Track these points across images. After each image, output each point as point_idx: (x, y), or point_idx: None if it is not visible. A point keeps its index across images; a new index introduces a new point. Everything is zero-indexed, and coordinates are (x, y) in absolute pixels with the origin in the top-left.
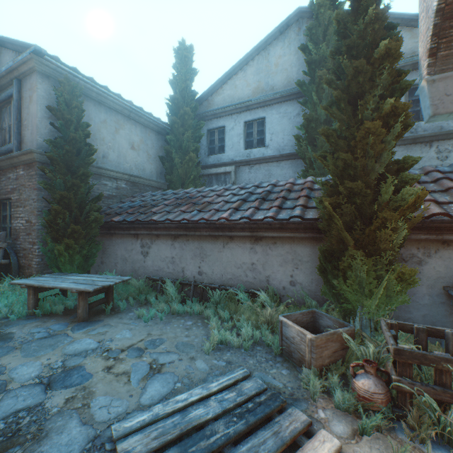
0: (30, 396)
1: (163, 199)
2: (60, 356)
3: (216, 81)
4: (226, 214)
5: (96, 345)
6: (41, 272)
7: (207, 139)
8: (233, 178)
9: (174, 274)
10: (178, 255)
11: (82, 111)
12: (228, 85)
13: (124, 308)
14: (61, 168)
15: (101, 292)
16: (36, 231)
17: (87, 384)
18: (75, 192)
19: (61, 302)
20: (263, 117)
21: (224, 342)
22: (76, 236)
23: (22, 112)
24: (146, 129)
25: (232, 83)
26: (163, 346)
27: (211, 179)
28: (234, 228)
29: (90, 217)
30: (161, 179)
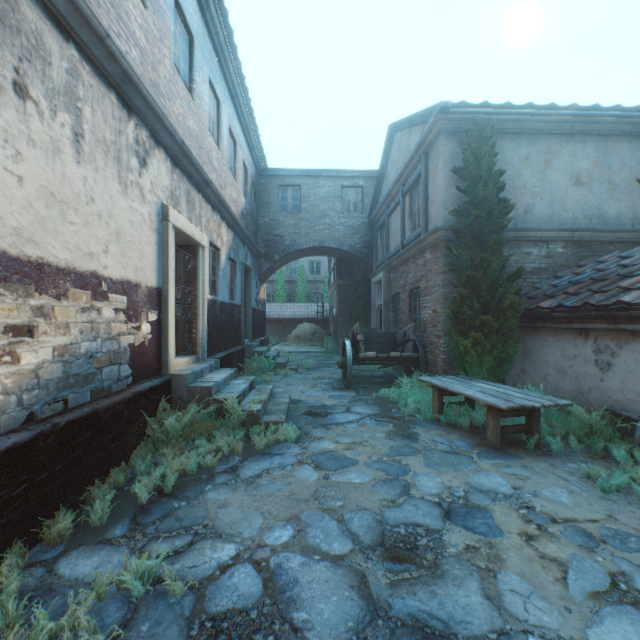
0: (427, 514)
1: None
2: (461, 483)
3: None
4: None
5: (509, 490)
6: (445, 372)
7: None
8: None
9: None
10: None
11: (492, 157)
12: None
13: (557, 450)
14: (466, 242)
15: (518, 414)
16: (440, 323)
17: (493, 541)
18: (483, 271)
19: (466, 414)
20: None
21: None
22: (485, 329)
23: (428, 189)
24: (606, 139)
25: None
26: None
27: None
28: None
29: (503, 303)
30: None
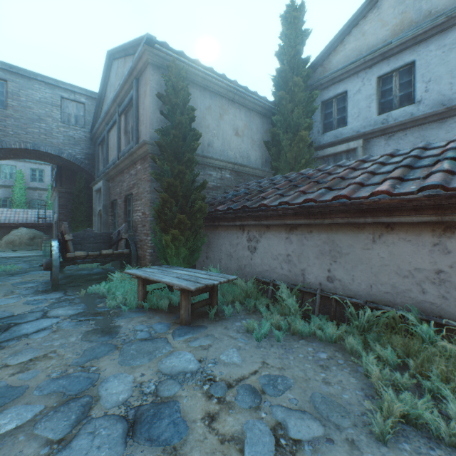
0: (106, 442)
1: (272, 185)
2: (155, 373)
3: (334, 37)
4: (384, 186)
5: (196, 365)
6: (153, 264)
7: (320, 113)
8: (359, 156)
9: (289, 278)
10: (295, 253)
11: (187, 95)
12: (351, 37)
13: (229, 314)
14: (168, 156)
15: (204, 292)
16: (149, 223)
17: (179, 445)
18: (180, 180)
19: (167, 297)
20: (411, 61)
21: (412, 421)
22: (182, 226)
23: (139, 110)
24: (250, 112)
25: (358, 31)
26: (288, 394)
27: (327, 161)
28: (398, 209)
29: (194, 207)
30: (266, 167)
